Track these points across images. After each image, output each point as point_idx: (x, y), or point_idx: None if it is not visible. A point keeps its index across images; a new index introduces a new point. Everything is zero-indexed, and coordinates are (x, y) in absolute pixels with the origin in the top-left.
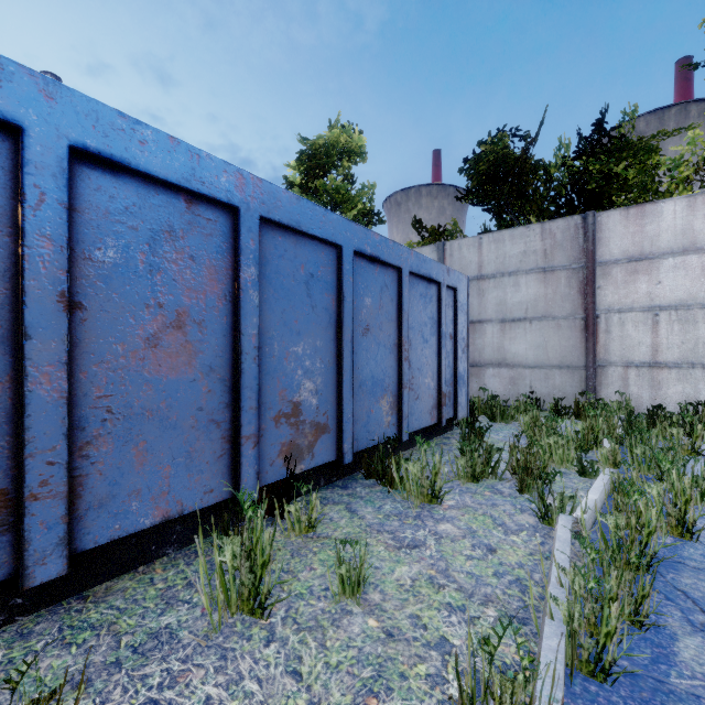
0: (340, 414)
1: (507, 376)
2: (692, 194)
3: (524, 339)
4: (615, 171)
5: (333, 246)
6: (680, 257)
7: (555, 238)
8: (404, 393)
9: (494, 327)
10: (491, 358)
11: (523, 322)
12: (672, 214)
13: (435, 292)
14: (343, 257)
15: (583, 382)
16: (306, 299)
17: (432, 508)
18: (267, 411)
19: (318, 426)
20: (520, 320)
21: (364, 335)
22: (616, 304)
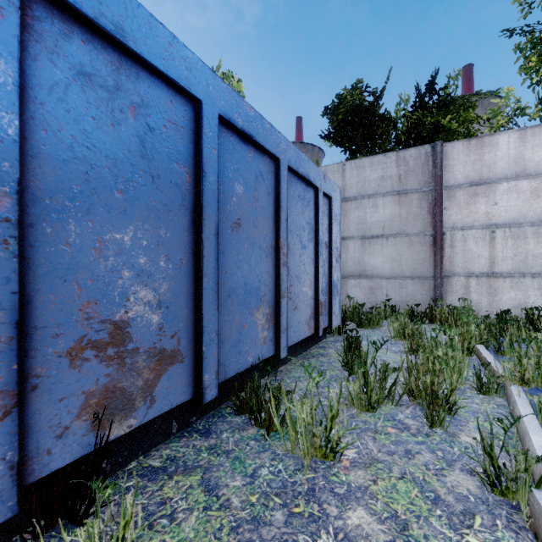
0: (199, 334)
1: (366, 286)
2: (523, 128)
3: (382, 254)
4: (442, 123)
5: (188, 98)
6: (513, 182)
7: (408, 165)
8: (282, 303)
9: (355, 243)
10: (353, 270)
11: (381, 238)
12: (506, 145)
13: (312, 197)
14: (202, 116)
15: (431, 291)
16: (140, 161)
17: (328, 469)
18: (48, 341)
19: (163, 355)
20: (378, 236)
21: (233, 230)
22: (459, 223)
